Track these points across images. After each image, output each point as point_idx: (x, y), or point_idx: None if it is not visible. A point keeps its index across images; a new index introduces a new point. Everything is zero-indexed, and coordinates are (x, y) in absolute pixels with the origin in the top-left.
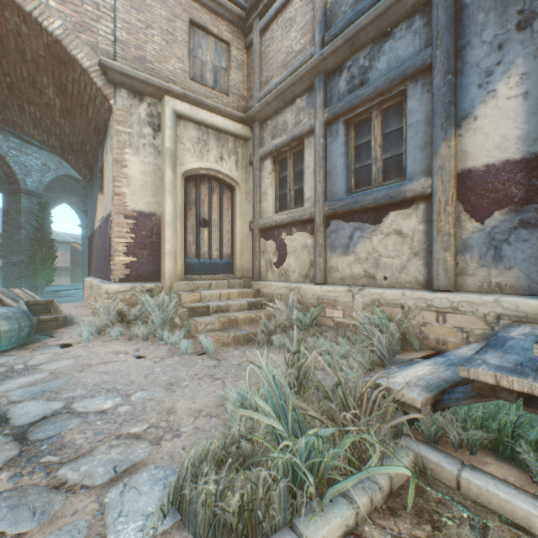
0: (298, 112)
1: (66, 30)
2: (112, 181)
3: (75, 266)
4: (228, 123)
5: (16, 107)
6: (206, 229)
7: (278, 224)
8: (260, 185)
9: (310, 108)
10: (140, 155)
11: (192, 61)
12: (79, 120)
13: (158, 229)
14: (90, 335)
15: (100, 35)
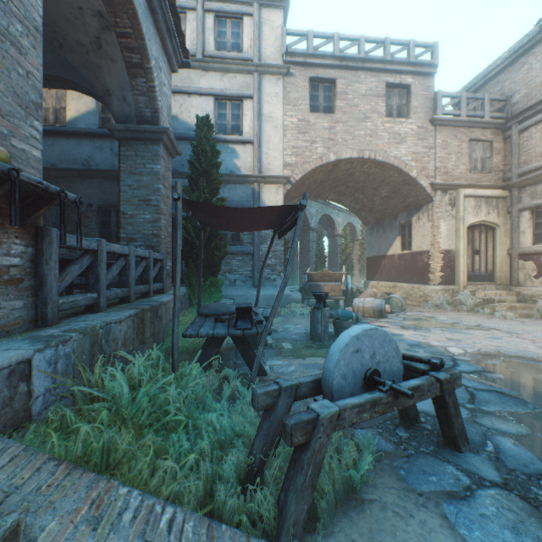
0: None
1: (417, 173)
2: (430, 236)
3: None
4: (493, 192)
5: (349, 195)
6: (476, 256)
7: (537, 252)
8: (517, 227)
9: None
10: (445, 221)
11: (468, 161)
12: (393, 201)
13: (453, 258)
14: (433, 308)
15: (429, 169)
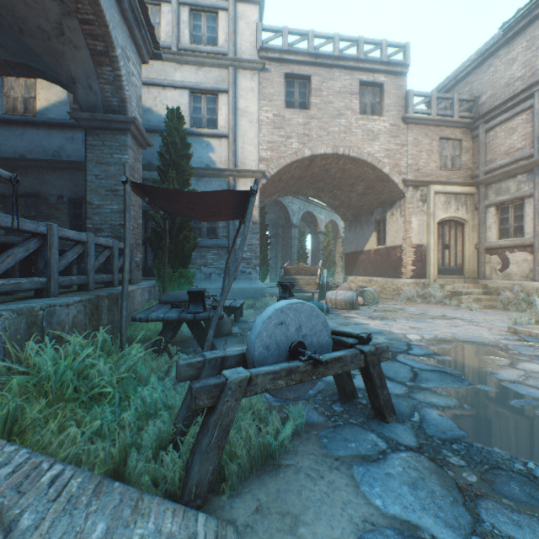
0: (518, 183)
1: (390, 170)
2: (402, 231)
3: None
4: (462, 189)
5: (328, 191)
6: (446, 250)
7: (501, 247)
8: (484, 222)
9: (529, 182)
10: (416, 217)
11: (439, 159)
12: (369, 197)
13: (424, 252)
14: (405, 301)
15: (401, 166)
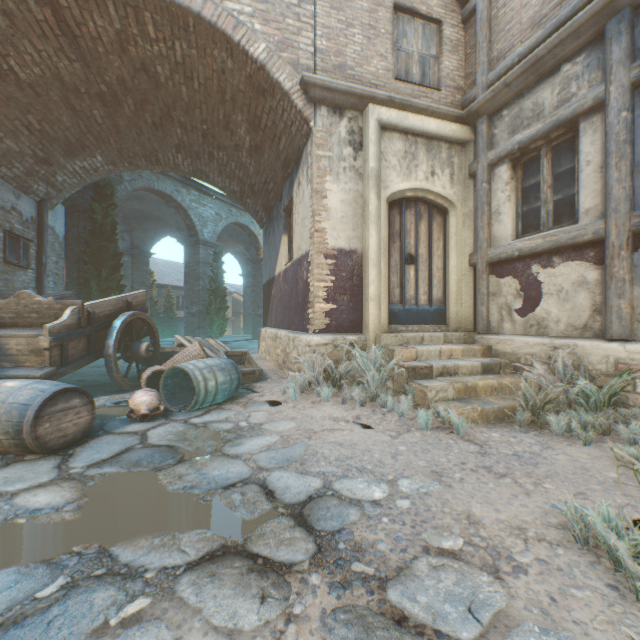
0: (564, 84)
1: (269, 53)
2: (309, 216)
3: (235, 316)
4: (441, 126)
5: (206, 155)
6: (411, 267)
7: (524, 254)
8: (487, 202)
9: (593, 71)
10: (340, 182)
11: (395, 56)
12: (266, 156)
13: (358, 269)
14: (296, 394)
15: (300, 50)
